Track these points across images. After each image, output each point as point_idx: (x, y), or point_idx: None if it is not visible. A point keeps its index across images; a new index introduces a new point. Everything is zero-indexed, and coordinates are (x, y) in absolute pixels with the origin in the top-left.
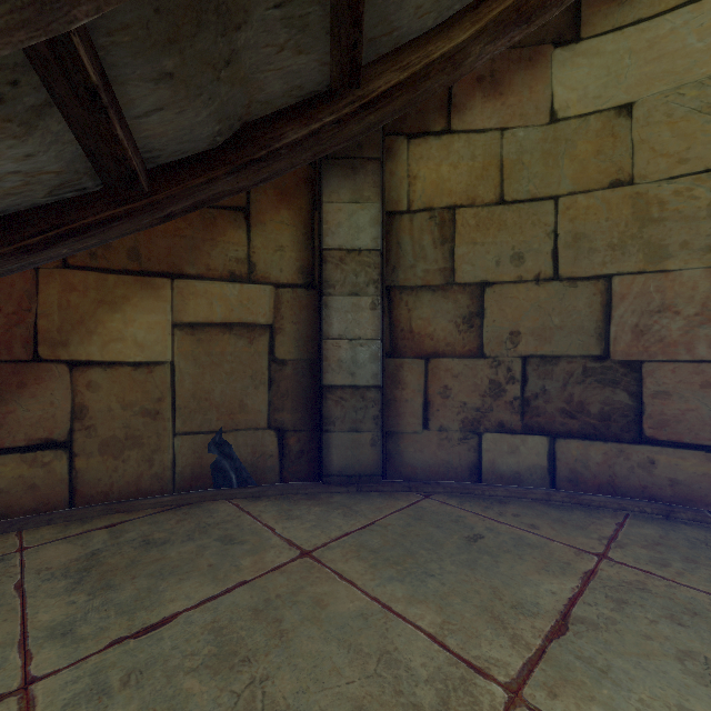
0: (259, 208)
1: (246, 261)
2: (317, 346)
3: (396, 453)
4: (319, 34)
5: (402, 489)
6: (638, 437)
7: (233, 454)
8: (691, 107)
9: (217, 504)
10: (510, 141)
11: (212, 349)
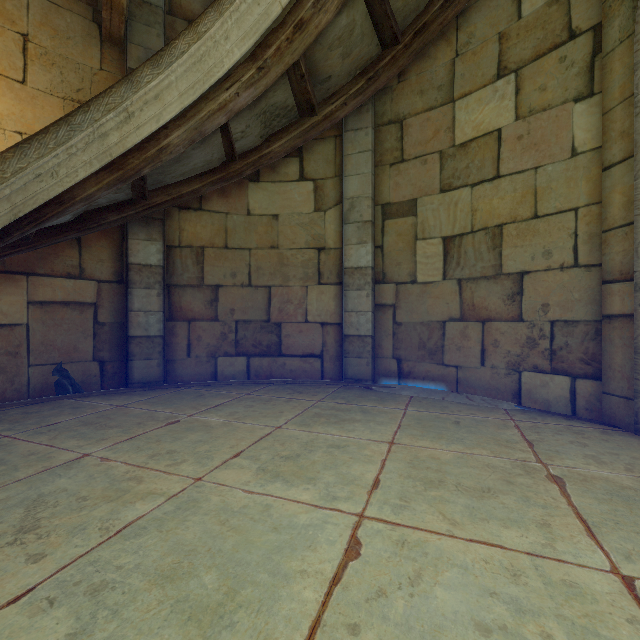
0: (87, 237)
1: (78, 267)
2: (125, 315)
3: (172, 371)
4: (126, 189)
5: (174, 386)
6: (280, 354)
7: (70, 376)
8: (296, 222)
9: (62, 401)
10: (230, 220)
11: (55, 316)
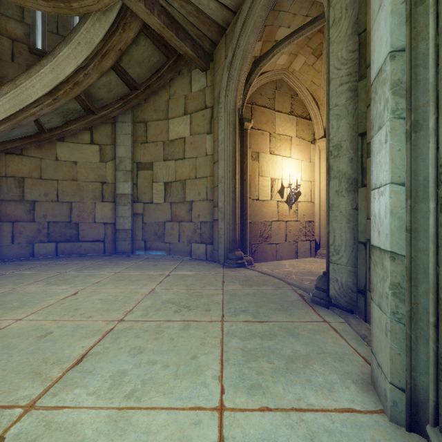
0: None
1: None
2: None
3: (0, 252)
4: None
5: (2, 261)
6: (78, 240)
7: None
8: (89, 167)
9: None
10: (44, 162)
11: None
